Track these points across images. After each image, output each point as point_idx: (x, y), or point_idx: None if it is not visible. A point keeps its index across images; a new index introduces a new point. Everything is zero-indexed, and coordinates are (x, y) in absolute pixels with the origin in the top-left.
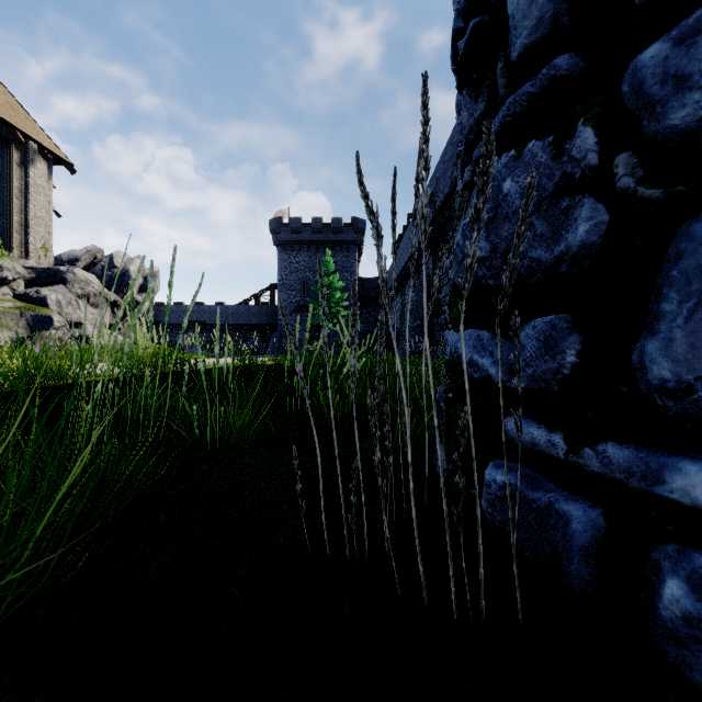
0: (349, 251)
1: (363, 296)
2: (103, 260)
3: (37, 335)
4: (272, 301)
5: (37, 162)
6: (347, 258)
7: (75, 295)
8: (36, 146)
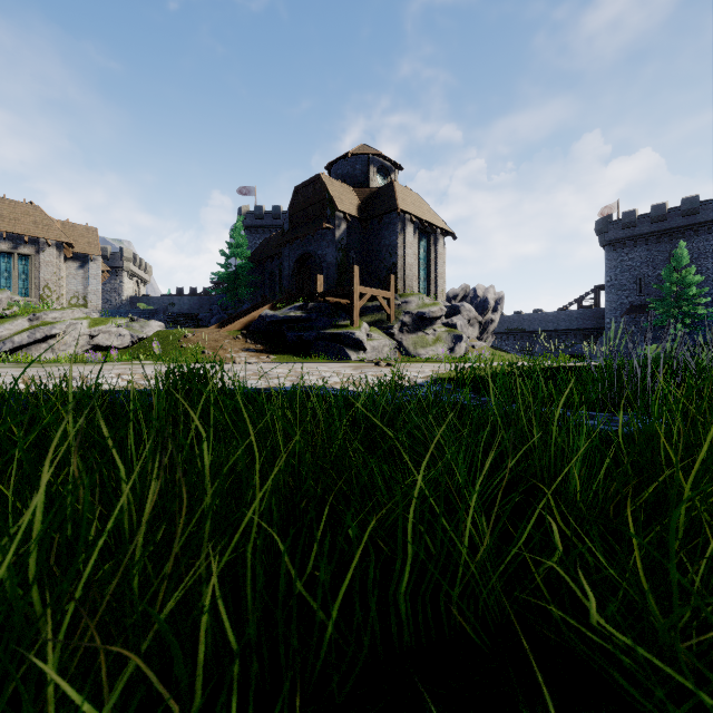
0: (709, 233)
1: None
2: (470, 293)
3: (456, 346)
4: (596, 303)
5: (440, 240)
6: (705, 242)
7: (466, 320)
8: (439, 230)
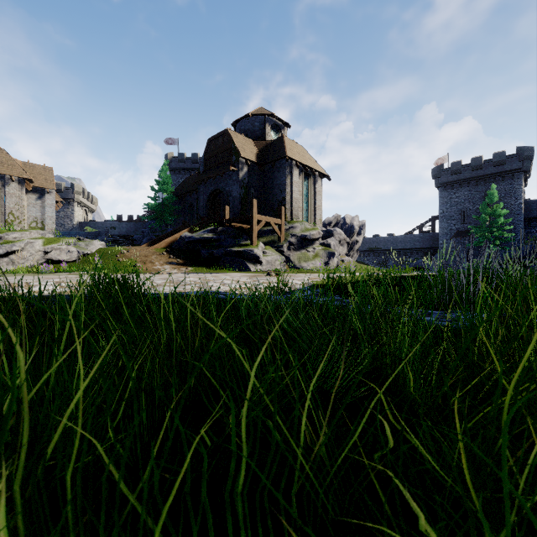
0: (512, 179)
1: (530, 217)
2: (341, 221)
3: (330, 260)
4: (433, 229)
5: (318, 181)
6: (510, 185)
7: (337, 241)
8: (318, 173)
